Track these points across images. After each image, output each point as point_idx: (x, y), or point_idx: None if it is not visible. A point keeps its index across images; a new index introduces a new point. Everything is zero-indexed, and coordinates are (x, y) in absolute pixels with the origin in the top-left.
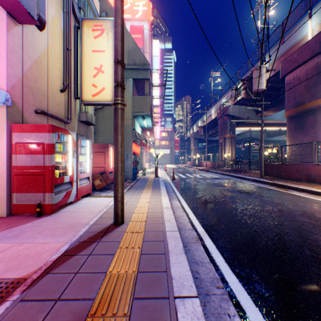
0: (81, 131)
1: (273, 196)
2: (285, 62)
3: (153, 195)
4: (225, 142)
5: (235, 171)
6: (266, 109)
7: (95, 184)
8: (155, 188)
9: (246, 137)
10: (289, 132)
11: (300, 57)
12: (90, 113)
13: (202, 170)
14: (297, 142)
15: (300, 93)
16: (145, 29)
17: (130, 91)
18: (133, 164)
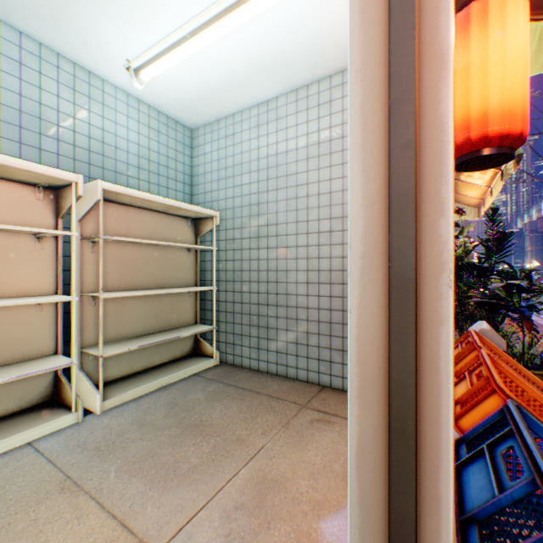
0: None
1: None
2: None
3: None
4: None
5: None
6: None
7: None
8: None
9: None
10: None
11: None
12: None
13: None
14: None
15: None
16: None
17: None
18: None
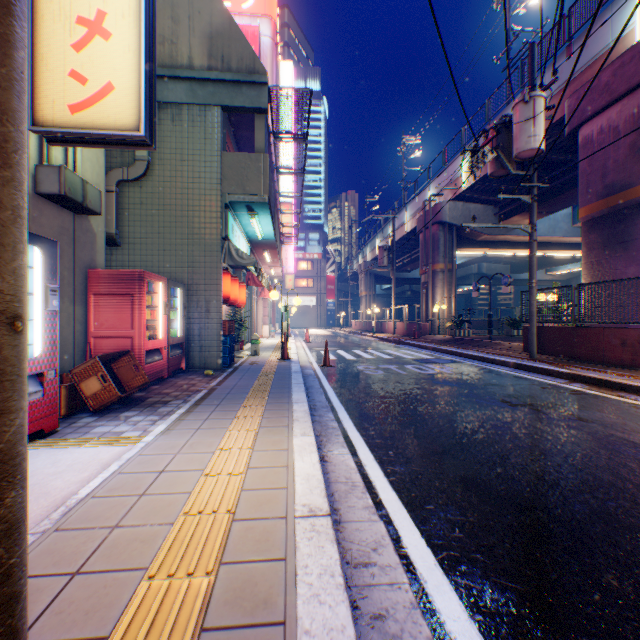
0: (47, 226)
1: (611, 418)
2: (579, 95)
3: (267, 430)
4: (436, 280)
5: (463, 344)
6: (522, 210)
7: (84, 391)
8: (276, 398)
9: (471, 273)
10: (589, 254)
11: (620, 80)
12: (86, 179)
13: (388, 340)
14: (611, 277)
15: (619, 162)
16: (263, 35)
17: (216, 137)
18: (224, 329)
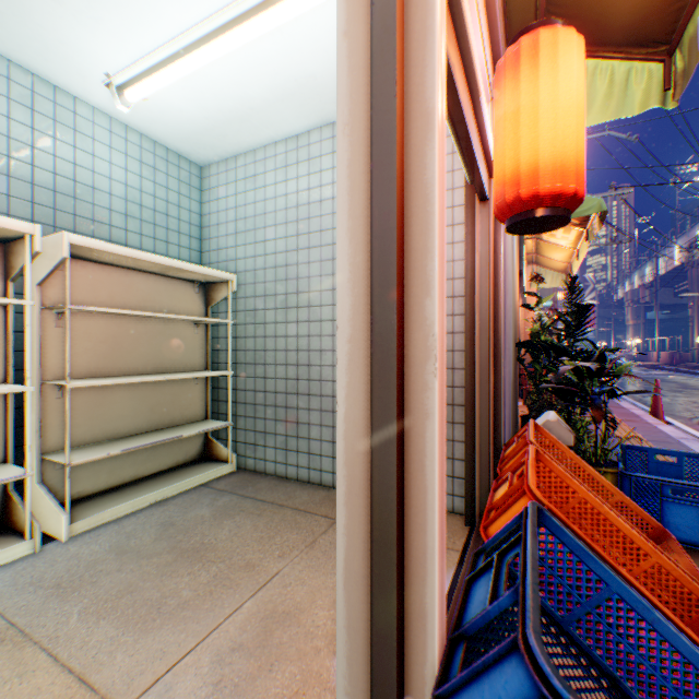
0: None
1: None
2: None
3: None
4: None
5: None
6: None
7: None
8: None
9: None
10: None
11: None
12: None
13: (643, 366)
14: None
15: None
16: None
17: None
18: None
